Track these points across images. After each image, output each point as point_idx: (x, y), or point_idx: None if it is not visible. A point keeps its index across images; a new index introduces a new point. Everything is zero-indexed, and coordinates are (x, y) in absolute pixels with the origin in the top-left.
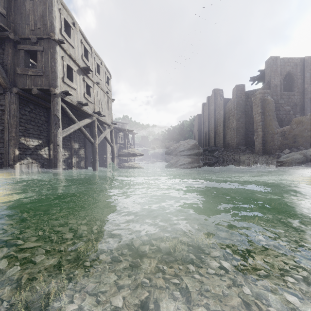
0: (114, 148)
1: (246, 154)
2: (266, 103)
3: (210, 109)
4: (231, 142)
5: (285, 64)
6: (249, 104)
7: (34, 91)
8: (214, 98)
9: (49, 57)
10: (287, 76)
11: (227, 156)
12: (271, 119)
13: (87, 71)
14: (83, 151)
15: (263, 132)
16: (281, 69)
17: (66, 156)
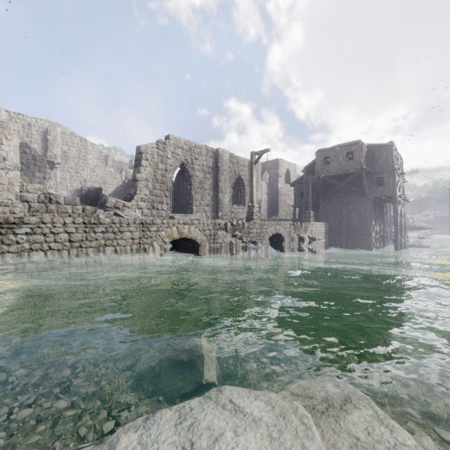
0: (406, 223)
1: None
2: None
3: None
4: None
5: None
6: None
7: (383, 198)
8: None
9: (391, 179)
10: None
11: None
12: None
13: (400, 174)
14: (381, 226)
15: None
16: None
17: (378, 230)
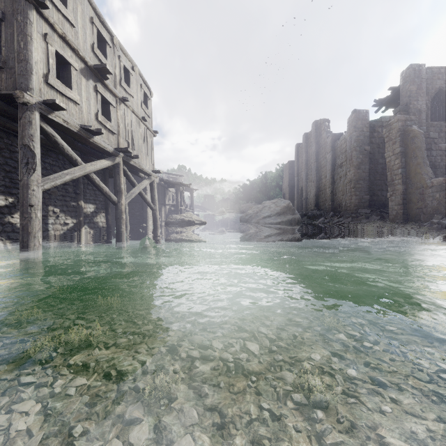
0: (158, 212)
1: (373, 221)
2: (410, 136)
3: (309, 152)
4: (344, 203)
5: (434, 77)
6: (375, 141)
7: None
8: (315, 135)
9: (14, 31)
10: (437, 96)
11: (340, 225)
12: (420, 164)
13: (102, 74)
14: (103, 217)
15: (404, 185)
16: (428, 85)
17: (68, 226)
